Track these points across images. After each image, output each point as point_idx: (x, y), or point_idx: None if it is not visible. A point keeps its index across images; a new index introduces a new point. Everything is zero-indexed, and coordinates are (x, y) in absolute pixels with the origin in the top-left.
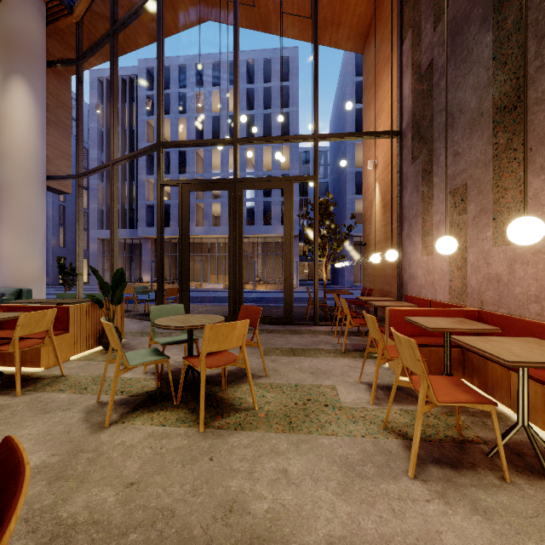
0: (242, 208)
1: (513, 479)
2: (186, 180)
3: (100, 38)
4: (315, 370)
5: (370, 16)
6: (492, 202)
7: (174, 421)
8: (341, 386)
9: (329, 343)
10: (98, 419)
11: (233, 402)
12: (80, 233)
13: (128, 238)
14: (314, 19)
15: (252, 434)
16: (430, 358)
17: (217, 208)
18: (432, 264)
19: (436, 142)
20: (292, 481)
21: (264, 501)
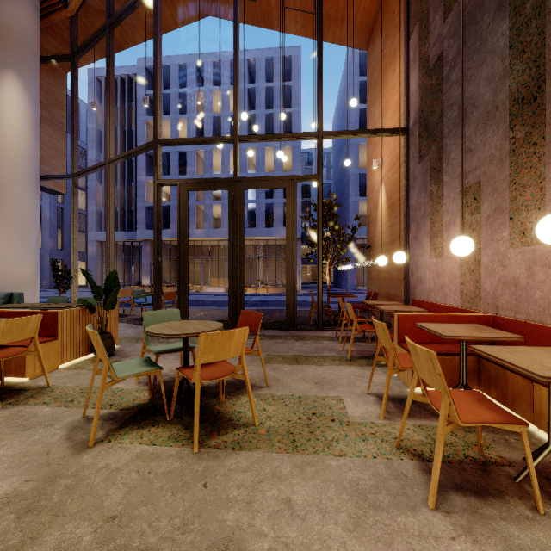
0: (242, 208)
1: (547, 509)
2: (185, 180)
3: (96, 33)
4: (320, 379)
5: (375, 11)
6: (509, 200)
7: (166, 440)
8: (347, 397)
9: (334, 350)
10: (82, 437)
11: (232, 416)
12: (75, 235)
13: (127, 240)
14: (318, 11)
15: (251, 455)
16: (443, 367)
17: (218, 210)
18: (441, 267)
19: (446, 139)
20: (296, 513)
21: (264, 540)
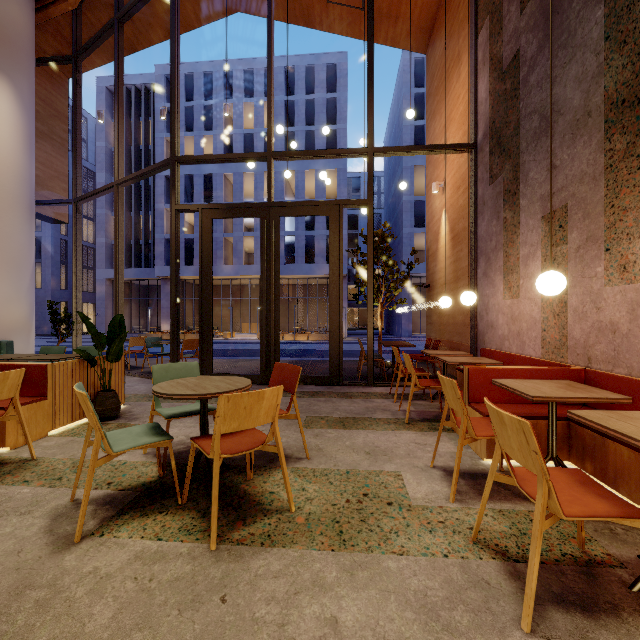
0: (277, 239)
1: None
2: (208, 205)
3: (102, 29)
4: (372, 448)
5: (436, 6)
6: (605, 227)
7: (176, 532)
8: (407, 472)
9: (388, 410)
10: (67, 529)
11: (261, 499)
12: (78, 271)
13: (143, 278)
14: (368, 3)
15: (286, 553)
16: None
17: (250, 243)
18: (518, 309)
19: (524, 154)
20: None
21: None
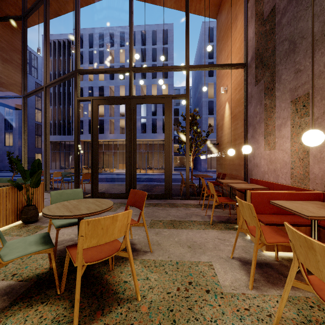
0: (135, 117)
1: None
2: (96, 97)
3: None
4: (191, 243)
5: None
6: None
7: (49, 324)
8: (216, 262)
9: (199, 215)
10: None
11: (117, 288)
12: (25, 135)
13: (67, 140)
14: None
15: None
16: None
17: (123, 122)
18: (274, 156)
19: (278, 66)
20: None
21: None
